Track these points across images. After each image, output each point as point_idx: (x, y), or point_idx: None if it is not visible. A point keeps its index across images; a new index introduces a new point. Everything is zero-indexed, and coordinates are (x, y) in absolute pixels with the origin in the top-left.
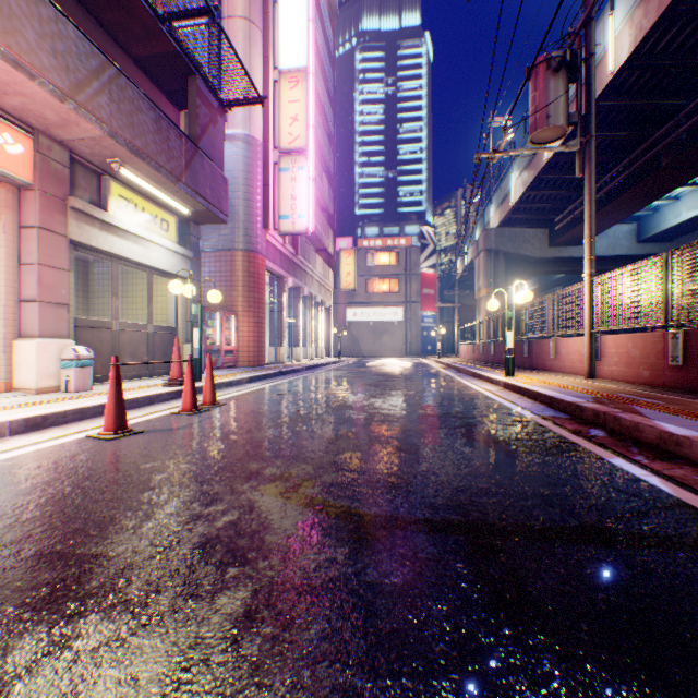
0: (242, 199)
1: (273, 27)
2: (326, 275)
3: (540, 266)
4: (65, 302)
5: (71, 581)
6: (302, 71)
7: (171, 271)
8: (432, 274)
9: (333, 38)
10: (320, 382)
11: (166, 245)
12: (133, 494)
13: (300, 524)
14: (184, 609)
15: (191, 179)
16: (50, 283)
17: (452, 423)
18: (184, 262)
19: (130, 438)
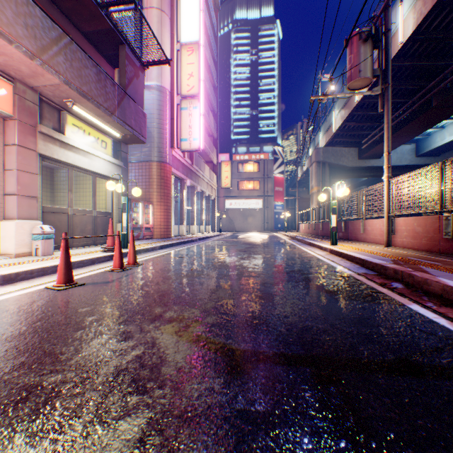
0: (156, 127)
1: (176, 15)
2: (212, 178)
3: (352, 172)
4: (35, 195)
5: (9, 408)
6: (196, 43)
7: (108, 175)
8: (281, 177)
9: (216, 23)
10: (207, 248)
11: (104, 158)
12: (69, 333)
13: (188, 357)
14: (93, 435)
15: (121, 113)
16: (25, 182)
17: (296, 278)
18: (117, 169)
19: (74, 289)
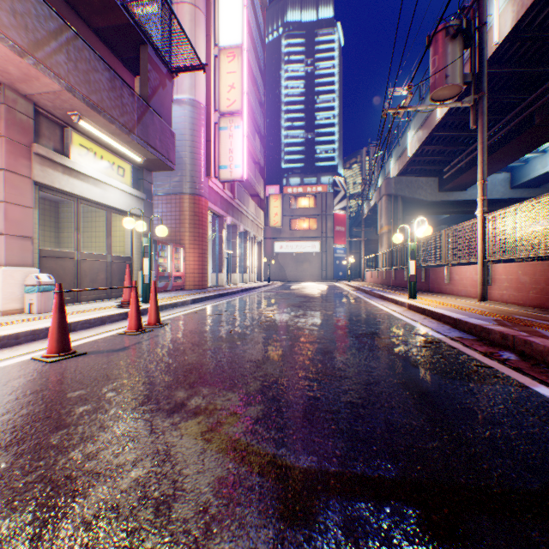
0: (189, 152)
1: (214, 12)
2: (258, 215)
3: (431, 208)
4: (30, 235)
5: None
6: (238, 47)
7: (127, 209)
8: (343, 214)
9: (263, 25)
10: (252, 303)
11: (122, 188)
12: (44, 434)
13: (217, 483)
14: None
15: (142, 131)
16: (15, 218)
17: (369, 344)
18: (138, 202)
19: (70, 361)
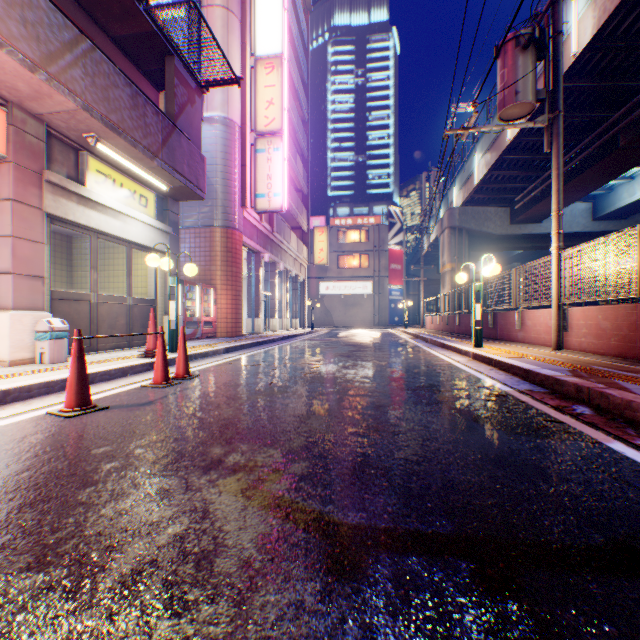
0: (220, 178)
1: (250, 16)
2: (301, 251)
3: (501, 243)
4: (41, 275)
5: None
6: (277, 57)
7: (150, 245)
8: (399, 250)
9: (307, 30)
10: (293, 352)
11: (144, 220)
12: (71, 492)
13: (261, 539)
14: None
15: (168, 155)
16: (25, 255)
17: (427, 398)
18: (163, 237)
19: (91, 416)
